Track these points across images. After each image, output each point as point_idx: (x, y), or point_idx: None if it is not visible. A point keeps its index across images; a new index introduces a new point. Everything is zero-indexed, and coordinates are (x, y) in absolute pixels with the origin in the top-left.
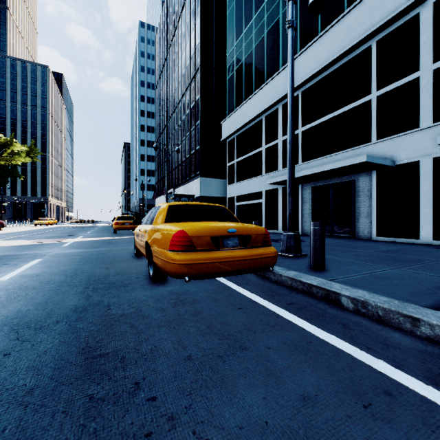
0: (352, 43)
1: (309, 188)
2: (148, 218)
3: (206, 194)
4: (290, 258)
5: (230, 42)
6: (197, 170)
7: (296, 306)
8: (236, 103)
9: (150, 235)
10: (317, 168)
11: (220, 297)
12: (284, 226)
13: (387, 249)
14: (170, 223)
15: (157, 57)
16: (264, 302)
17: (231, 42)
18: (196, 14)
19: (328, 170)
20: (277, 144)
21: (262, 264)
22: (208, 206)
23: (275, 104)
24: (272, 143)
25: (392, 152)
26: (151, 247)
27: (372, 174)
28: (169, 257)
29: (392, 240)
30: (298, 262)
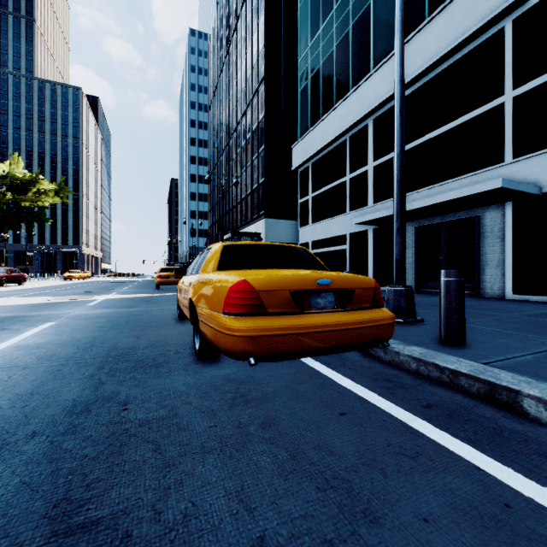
0: (476, 26)
1: (412, 228)
2: (195, 266)
3: (272, 240)
4: (400, 324)
5: (303, 43)
6: (261, 210)
7: (441, 413)
8: (311, 121)
9: (196, 289)
10: (426, 200)
11: (305, 389)
12: (377, 280)
13: (538, 312)
14: (226, 271)
15: (211, 70)
16: (381, 401)
17: (304, 43)
18: (260, 10)
19: (443, 203)
20: (366, 171)
21: (372, 336)
22: (282, 247)
23: (364, 119)
24: (360, 170)
25: (536, 175)
26: (196, 308)
27: (506, 207)
28: (223, 324)
29: (536, 299)
30: (415, 331)
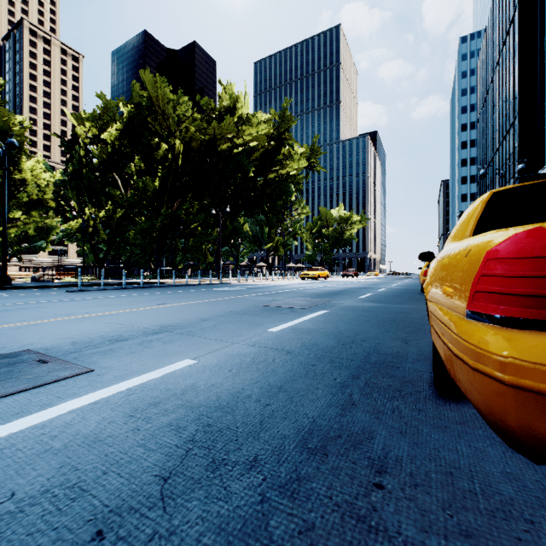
0: None
1: None
2: None
3: None
4: None
5: None
6: None
7: None
8: None
9: None
10: None
11: None
12: None
13: None
14: None
15: (478, 88)
16: None
17: None
18: (515, 59)
19: None
20: None
21: None
22: None
23: None
24: None
25: None
26: None
27: None
28: None
29: None
30: None
